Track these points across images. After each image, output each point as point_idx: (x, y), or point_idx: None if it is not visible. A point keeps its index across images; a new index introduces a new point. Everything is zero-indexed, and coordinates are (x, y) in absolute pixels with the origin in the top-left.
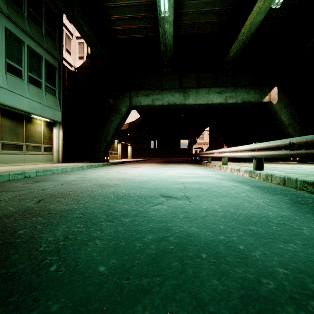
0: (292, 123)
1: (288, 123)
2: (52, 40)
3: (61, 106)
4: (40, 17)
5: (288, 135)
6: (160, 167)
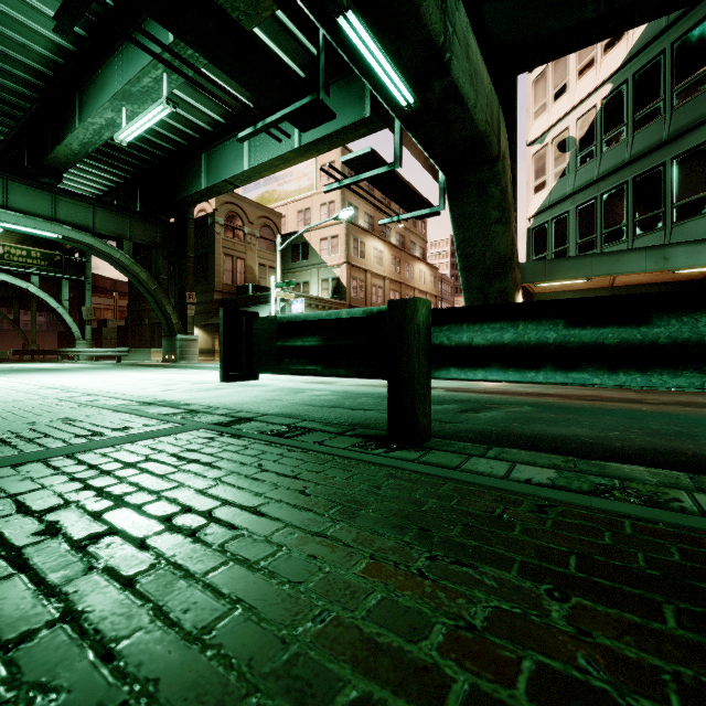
0: None
1: None
2: None
3: None
4: None
5: None
6: None
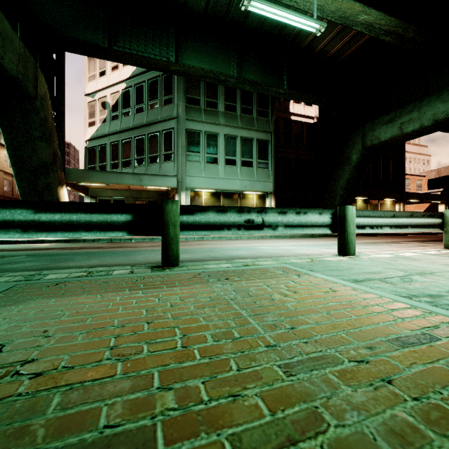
0: None
1: None
2: (264, 117)
3: (273, 176)
4: (252, 105)
5: None
6: None
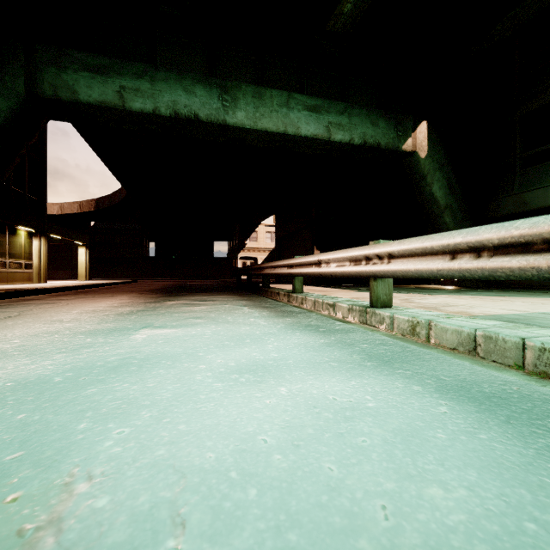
0: (450, 204)
1: (444, 204)
2: None
3: None
4: None
5: (441, 229)
6: (109, 324)
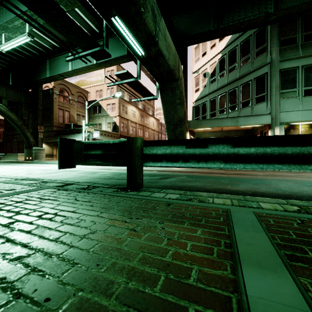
0: None
1: None
2: None
3: None
4: None
5: None
6: None
